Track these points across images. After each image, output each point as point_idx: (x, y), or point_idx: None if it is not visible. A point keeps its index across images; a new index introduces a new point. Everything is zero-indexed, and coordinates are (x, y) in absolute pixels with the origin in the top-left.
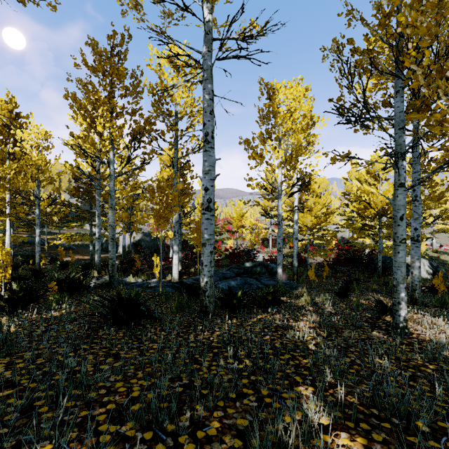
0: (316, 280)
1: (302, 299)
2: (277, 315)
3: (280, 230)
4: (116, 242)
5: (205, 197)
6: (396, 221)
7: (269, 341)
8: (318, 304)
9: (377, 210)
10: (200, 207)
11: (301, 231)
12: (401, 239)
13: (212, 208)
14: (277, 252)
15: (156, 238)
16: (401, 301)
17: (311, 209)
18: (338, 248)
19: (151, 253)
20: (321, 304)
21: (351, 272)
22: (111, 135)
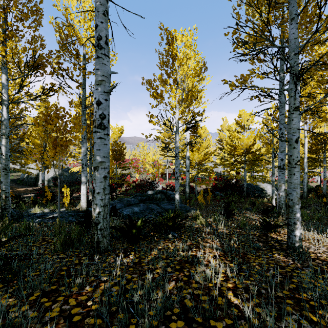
0: (204, 203)
1: (198, 221)
2: (180, 244)
3: (178, 161)
4: (37, 177)
5: (98, 112)
6: (291, 144)
7: (175, 293)
8: (211, 224)
9: (244, 150)
10: (110, 146)
11: (191, 166)
12: (297, 161)
13: (107, 126)
14: (175, 181)
15: (74, 173)
16: (297, 221)
17: (198, 148)
18: (215, 179)
19: (67, 185)
20: (216, 226)
21: (229, 196)
22: (4, 58)
